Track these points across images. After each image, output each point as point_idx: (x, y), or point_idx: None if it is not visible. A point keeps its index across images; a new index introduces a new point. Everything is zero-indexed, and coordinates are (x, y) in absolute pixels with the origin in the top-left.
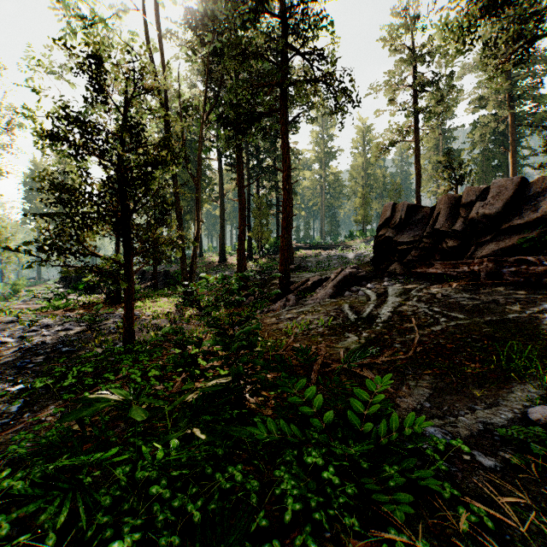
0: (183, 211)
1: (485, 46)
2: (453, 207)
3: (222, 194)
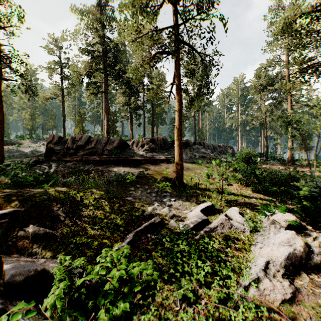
0: None
1: (87, 84)
2: (73, 140)
3: None
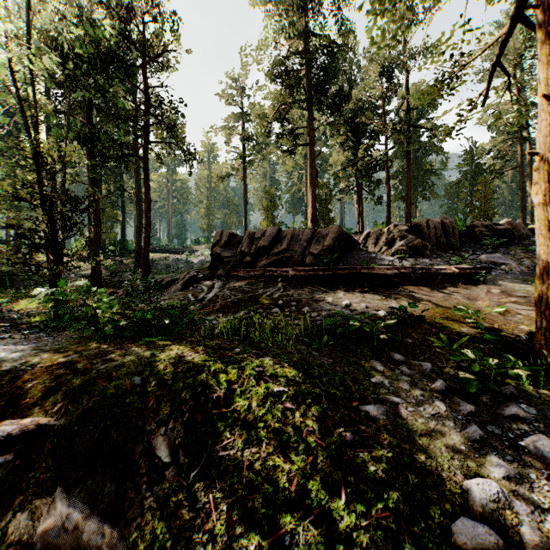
0: None
1: (277, 136)
2: (252, 238)
3: (55, 188)
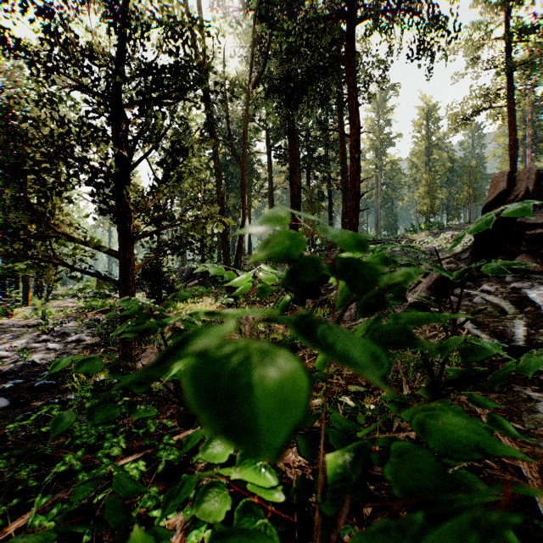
0: (232, 208)
1: None
2: None
3: (271, 188)
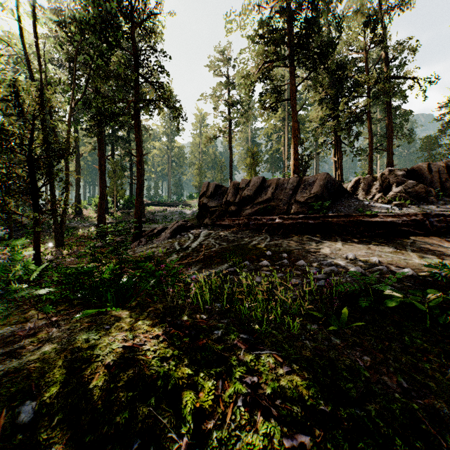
0: None
1: (260, 95)
2: (236, 188)
3: (78, 154)
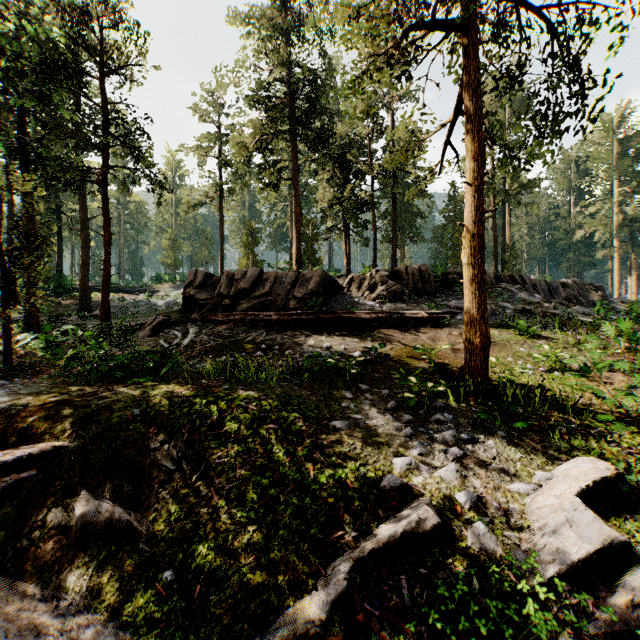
0: None
1: (259, 167)
2: (231, 279)
3: None
